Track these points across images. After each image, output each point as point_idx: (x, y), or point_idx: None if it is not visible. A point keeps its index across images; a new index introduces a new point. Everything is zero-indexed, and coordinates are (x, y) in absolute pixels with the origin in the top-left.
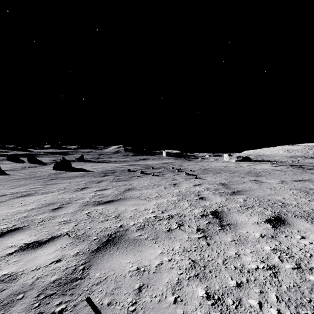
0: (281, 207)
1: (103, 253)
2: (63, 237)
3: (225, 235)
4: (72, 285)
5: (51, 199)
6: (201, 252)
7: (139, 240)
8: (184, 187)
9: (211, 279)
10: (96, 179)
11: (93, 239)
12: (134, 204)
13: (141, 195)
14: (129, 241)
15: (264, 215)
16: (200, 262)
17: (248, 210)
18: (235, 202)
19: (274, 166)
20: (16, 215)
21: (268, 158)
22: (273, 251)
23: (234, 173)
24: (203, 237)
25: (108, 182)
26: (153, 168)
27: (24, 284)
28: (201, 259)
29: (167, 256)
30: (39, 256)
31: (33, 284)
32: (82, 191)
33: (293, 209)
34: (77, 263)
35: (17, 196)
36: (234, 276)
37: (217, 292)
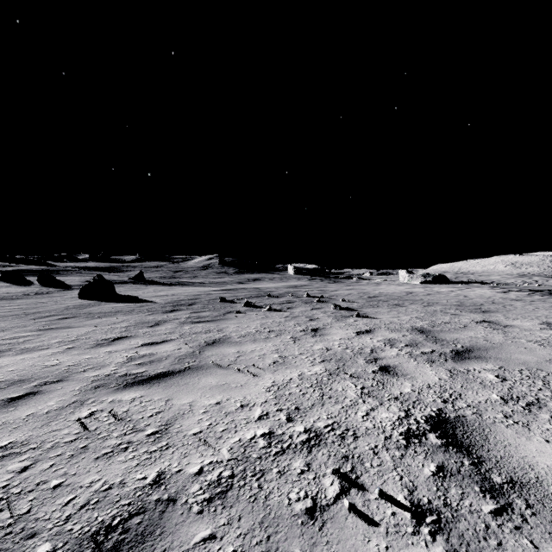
0: None
1: None
2: None
3: None
4: None
5: (27, 368)
6: None
7: None
8: (336, 337)
9: None
10: (152, 319)
11: None
12: (217, 387)
13: (239, 357)
14: None
15: None
16: None
17: (537, 417)
18: (480, 384)
19: (499, 291)
20: None
21: (479, 278)
22: None
23: (431, 305)
24: None
25: (174, 325)
26: (271, 296)
27: None
28: None
29: None
30: None
31: None
32: (110, 345)
33: None
34: None
35: None
36: None
37: None
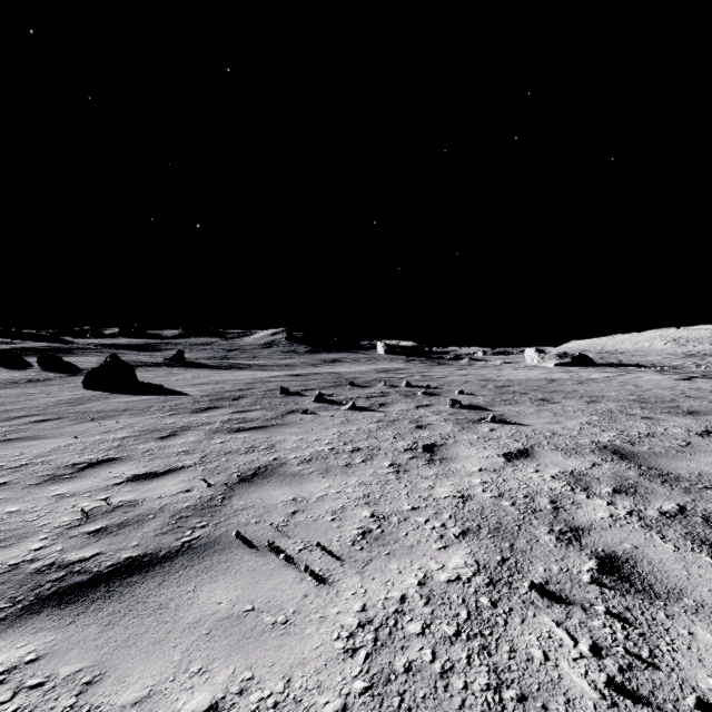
0: None
1: None
2: None
3: None
4: None
5: None
6: None
7: None
8: (470, 465)
9: None
10: (171, 423)
11: None
12: (229, 626)
13: (294, 514)
14: None
15: None
16: None
17: None
18: None
19: (677, 378)
20: None
21: (633, 359)
22: None
23: (598, 401)
24: None
25: (199, 436)
26: (354, 385)
27: None
28: None
29: None
30: None
31: None
32: (71, 480)
33: None
34: None
35: None
36: None
37: None
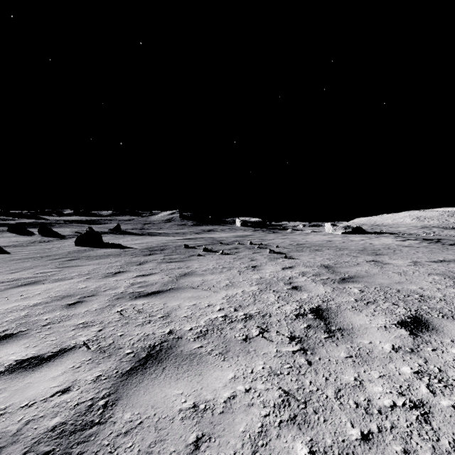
0: (419, 302)
1: (139, 377)
2: (78, 349)
3: (335, 348)
4: (83, 435)
5: (67, 289)
6: (299, 377)
7: (198, 355)
8: (268, 271)
9: (317, 426)
10: (137, 260)
11: (125, 353)
12: (193, 297)
13: (203, 282)
14: (183, 357)
15: (394, 315)
16: (298, 395)
17: (368, 307)
18: (347, 294)
19: (399, 240)
20: (11, 314)
21: (390, 229)
22: (416, 375)
23: (341, 250)
24: (301, 351)
25: (154, 264)
26: (222, 243)
27: (4, 434)
28: (299, 389)
29: (242, 384)
30: (36, 383)
31: (18, 433)
32: (114, 276)
33: (438, 305)
34: (96, 394)
35: (17, 284)
36: (357, 420)
37: (329, 451)
